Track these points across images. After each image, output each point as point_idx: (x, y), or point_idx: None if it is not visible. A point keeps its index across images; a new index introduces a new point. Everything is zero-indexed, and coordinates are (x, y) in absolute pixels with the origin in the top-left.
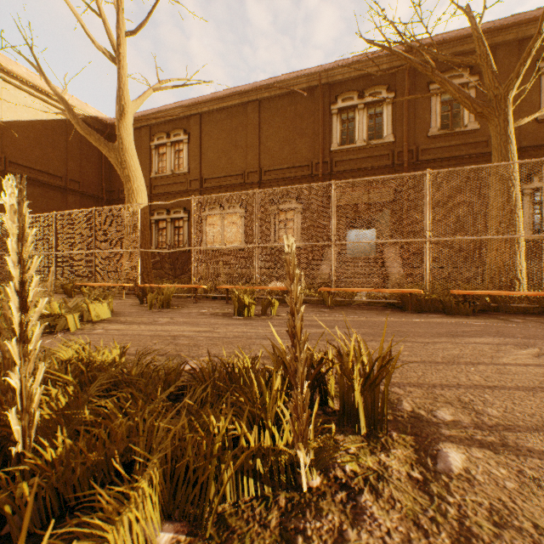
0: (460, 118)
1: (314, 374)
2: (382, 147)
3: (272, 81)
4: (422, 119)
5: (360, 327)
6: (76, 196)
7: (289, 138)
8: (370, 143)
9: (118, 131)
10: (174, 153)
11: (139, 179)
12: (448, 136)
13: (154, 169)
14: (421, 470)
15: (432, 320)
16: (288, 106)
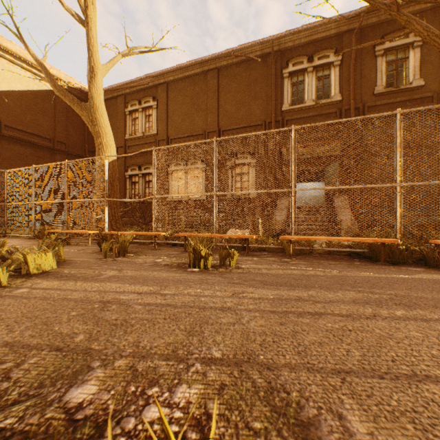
0: (405, 76)
1: None
2: (329, 106)
3: (229, 50)
4: (367, 78)
5: (342, 288)
6: (62, 155)
7: (244, 101)
8: (318, 102)
9: (89, 91)
10: (145, 117)
11: (108, 135)
12: (393, 93)
13: (128, 132)
14: None
15: (420, 275)
16: (243, 72)
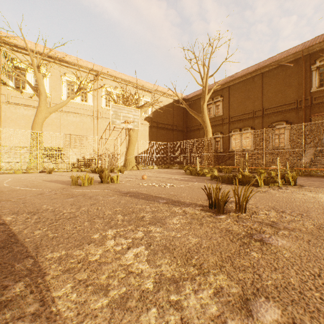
0: None
1: (282, 177)
2: None
3: (270, 61)
4: None
5: (308, 180)
6: (175, 131)
7: (281, 90)
8: None
9: (202, 109)
10: (215, 107)
11: (209, 126)
12: None
13: None
14: (298, 187)
15: None
16: (280, 72)
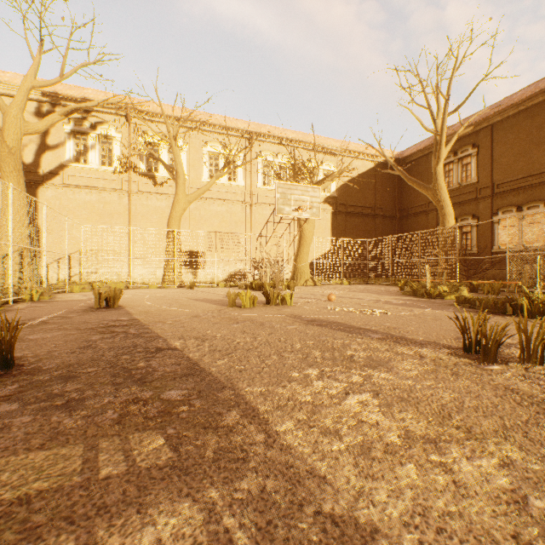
0: None
1: None
2: None
3: None
4: None
5: None
6: (379, 219)
7: None
8: None
9: (433, 176)
10: (460, 167)
11: (449, 206)
12: None
13: None
14: None
15: None
16: None
